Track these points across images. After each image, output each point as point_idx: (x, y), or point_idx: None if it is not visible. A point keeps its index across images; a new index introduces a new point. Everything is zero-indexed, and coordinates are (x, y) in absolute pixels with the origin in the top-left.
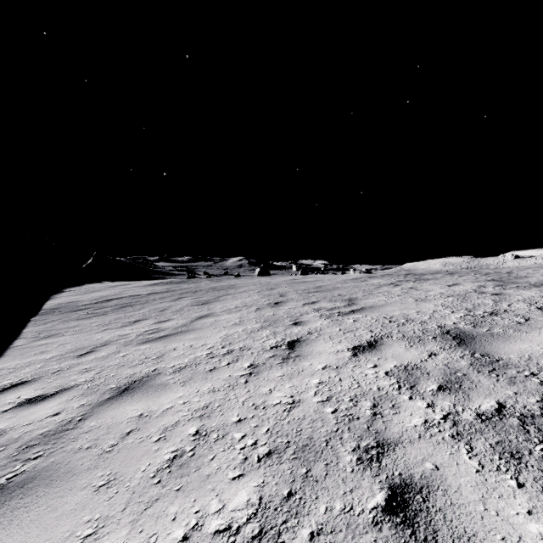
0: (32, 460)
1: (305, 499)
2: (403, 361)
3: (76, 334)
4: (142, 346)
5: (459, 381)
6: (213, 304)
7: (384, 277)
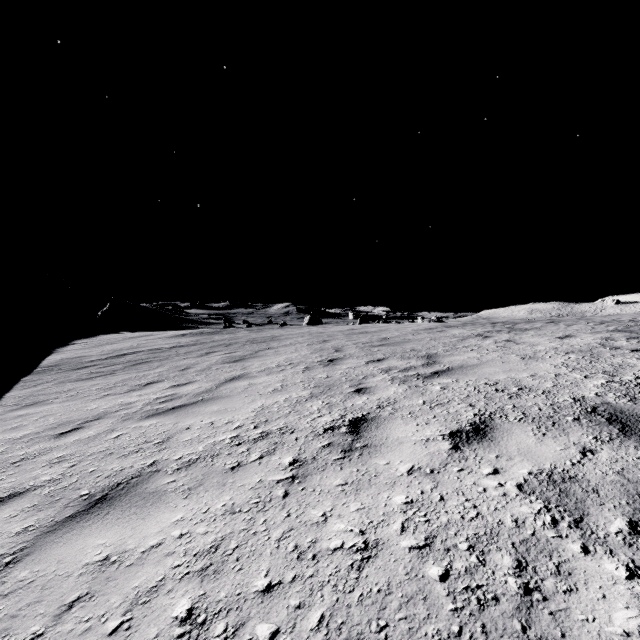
0: None
1: None
2: (540, 462)
3: (68, 402)
4: (145, 422)
5: None
6: (249, 361)
7: (466, 326)
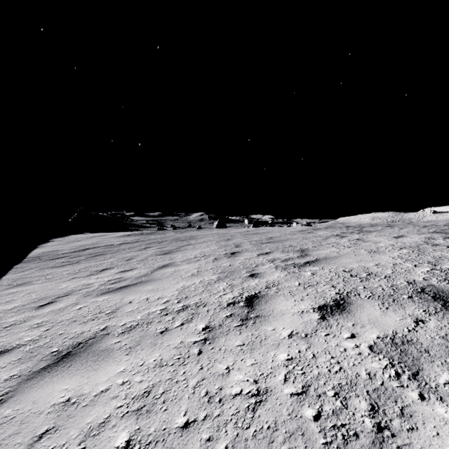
0: None
1: None
2: (385, 329)
3: (46, 283)
4: (100, 298)
5: None
6: (175, 253)
7: (328, 229)
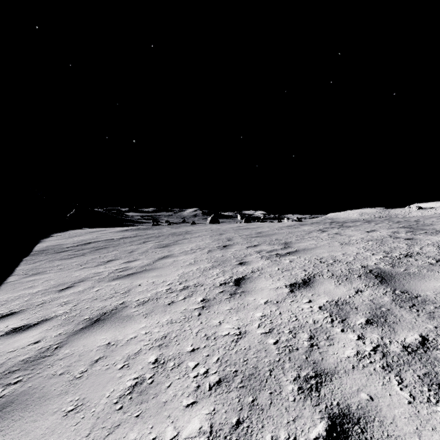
0: (12, 385)
1: (252, 427)
2: (334, 296)
3: (59, 272)
4: (112, 282)
5: (384, 315)
6: (172, 246)
7: (313, 224)
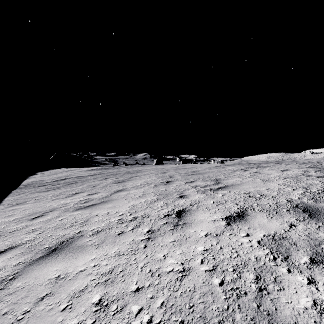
0: None
1: None
2: (269, 230)
3: (36, 202)
4: (75, 212)
5: None
6: (126, 182)
7: (235, 165)
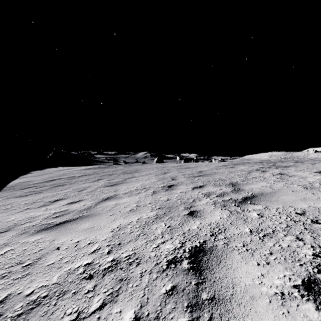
0: None
1: None
2: None
3: (0, 213)
4: (33, 237)
5: None
6: (120, 185)
7: (246, 164)
